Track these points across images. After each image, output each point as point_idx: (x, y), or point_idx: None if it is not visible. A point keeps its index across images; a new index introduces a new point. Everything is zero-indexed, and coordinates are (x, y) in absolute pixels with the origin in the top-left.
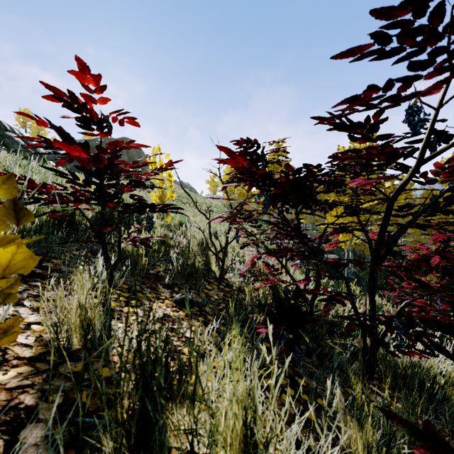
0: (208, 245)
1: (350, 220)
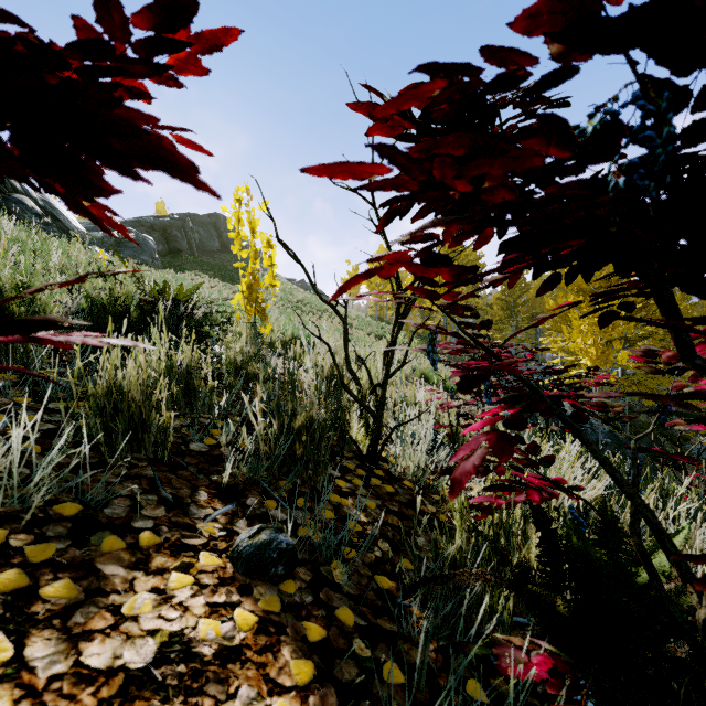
0: (341, 377)
1: (607, 336)
